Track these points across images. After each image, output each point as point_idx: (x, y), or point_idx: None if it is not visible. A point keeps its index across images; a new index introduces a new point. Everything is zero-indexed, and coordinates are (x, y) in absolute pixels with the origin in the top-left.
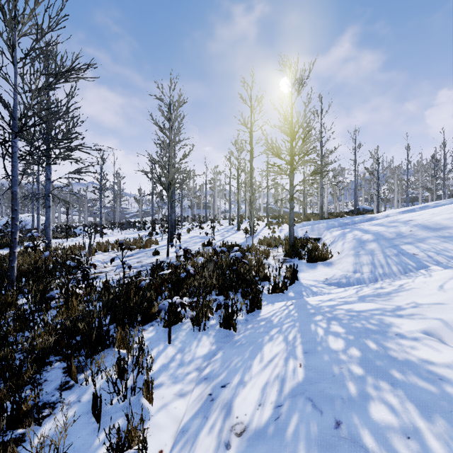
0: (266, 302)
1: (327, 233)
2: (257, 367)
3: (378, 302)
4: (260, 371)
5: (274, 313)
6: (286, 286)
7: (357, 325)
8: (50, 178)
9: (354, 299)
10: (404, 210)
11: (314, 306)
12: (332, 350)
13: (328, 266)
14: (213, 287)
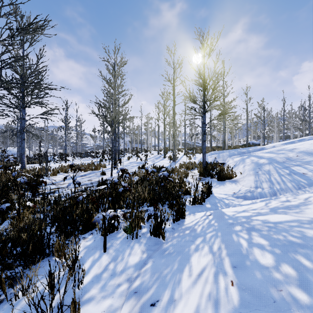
0: (188, 212)
1: (229, 159)
2: (187, 281)
3: (291, 214)
4: (190, 288)
5: (196, 223)
6: (203, 199)
7: (279, 237)
8: (25, 117)
9: (267, 211)
10: (286, 142)
11: (231, 217)
12: (262, 266)
13: (233, 183)
14: (145, 200)
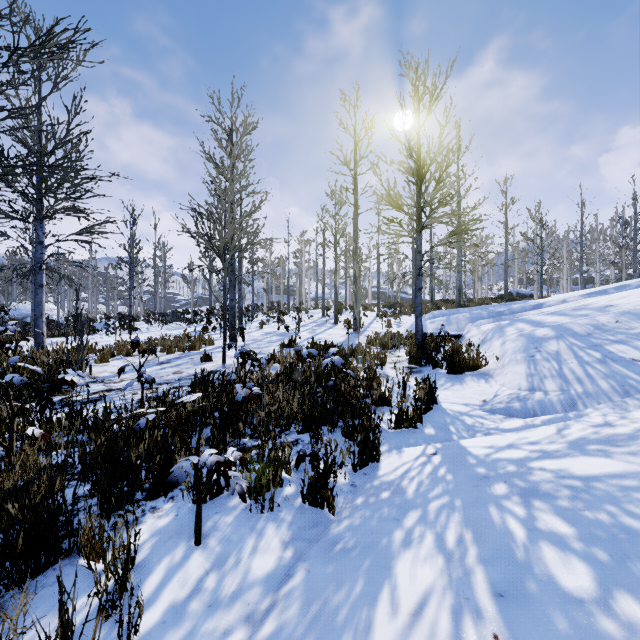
0: (387, 446)
1: (472, 328)
2: (386, 630)
3: (619, 457)
4: None
5: (405, 472)
6: (420, 415)
7: (600, 516)
8: (43, 240)
9: (562, 448)
10: (590, 292)
11: (482, 460)
12: (568, 596)
13: (482, 379)
14: (293, 418)
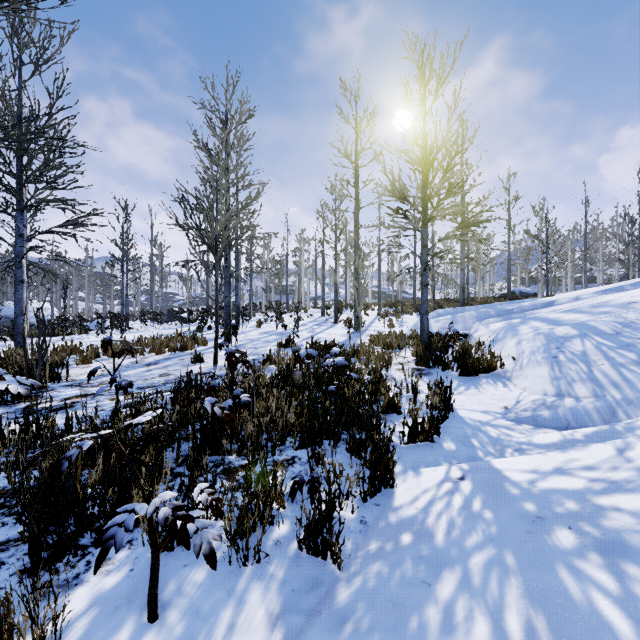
0: (401, 466)
1: (480, 327)
2: None
3: None
4: None
5: (428, 505)
6: (436, 426)
7: None
8: (24, 233)
9: (634, 477)
10: (605, 289)
11: (527, 490)
12: None
13: (499, 382)
14: (289, 429)
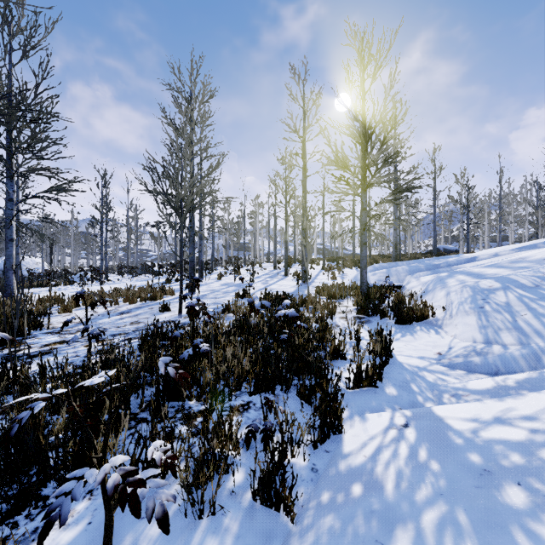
0: (348, 411)
1: (411, 279)
2: None
3: None
4: None
5: (375, 453)
6: (378, 372)
7: None
8: (13, 198)
9: None
10: (521, 246)
11: (471, 440)
12: None
13: (431, 330)
14: (245, 375)
